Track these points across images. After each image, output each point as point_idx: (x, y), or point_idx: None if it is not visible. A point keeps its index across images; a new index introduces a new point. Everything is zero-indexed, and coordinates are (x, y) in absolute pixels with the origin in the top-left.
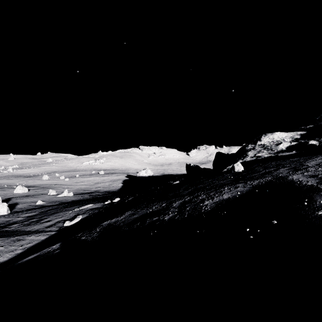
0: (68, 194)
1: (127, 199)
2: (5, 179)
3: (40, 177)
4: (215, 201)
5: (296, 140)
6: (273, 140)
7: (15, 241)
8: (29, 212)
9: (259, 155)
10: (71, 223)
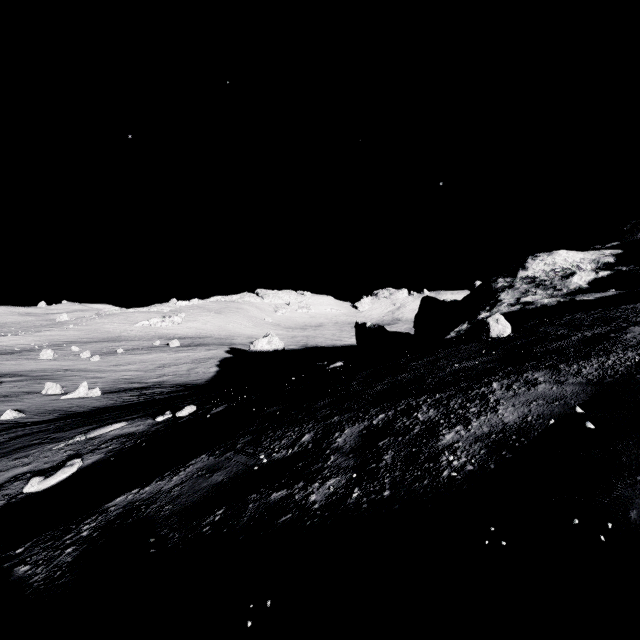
0: (89, 392)
1: (212, 411)
2: None
3: (36, 354)
4: (477, 433)
5: (607, 266)
6: (554, 266)
7: None
8: None
9: (529, 300)
10: (46, 483)
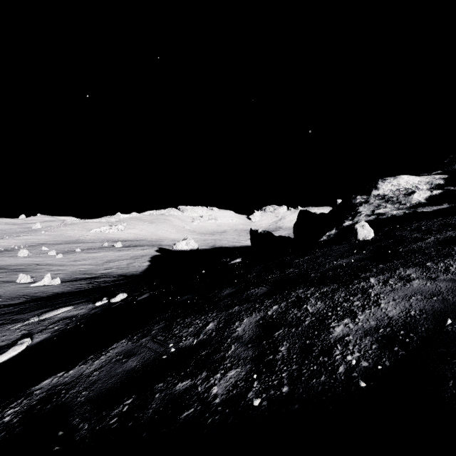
0: (52, 281)
1: (138, 298)
2: None
3: (15, 252)
4: (365, 326)
5: (439, 186)
6: (399, 187)
7: None
8: None
9: (381, 211)
10: None
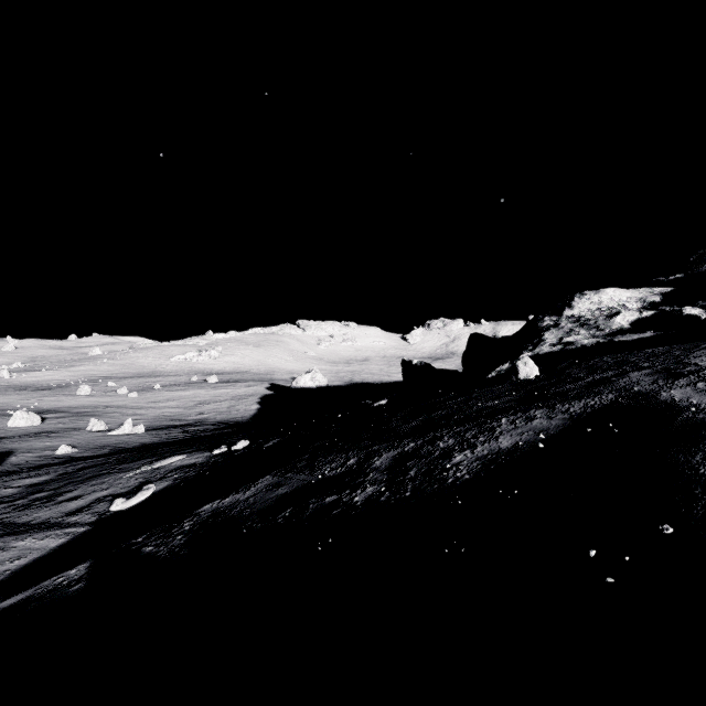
0: (134, 429)
1: (265, 445)
2: None
3: (72, 390)
4: (479, 455)
5: (653, 305)
6: (600, 305)
7: None
8: (36, 474)
9: (571, 340)
10: (129, 503)
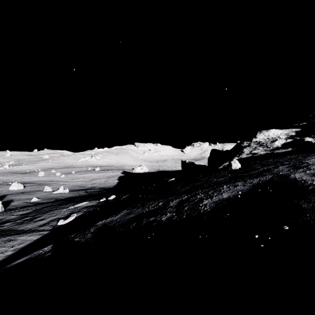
0: (64, 191)
1: (122, 197)
2: (1, 175)
3: (36, 173)
4: (214, 200)
5: (291, 137)
6: (268, 137)
7: (6, 242)
8: (24, 210)
9: (255, 152)
10: (65, 221)
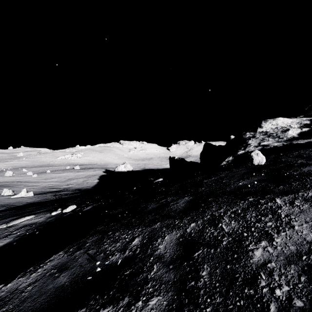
0: (27, 194)
1: (84, 209)
2: None
3: (3, 173)
4: (286, 251)
5: (306, 125)
6: (277, 126)
7: None
8: None
9: (265, 143)
10: None
